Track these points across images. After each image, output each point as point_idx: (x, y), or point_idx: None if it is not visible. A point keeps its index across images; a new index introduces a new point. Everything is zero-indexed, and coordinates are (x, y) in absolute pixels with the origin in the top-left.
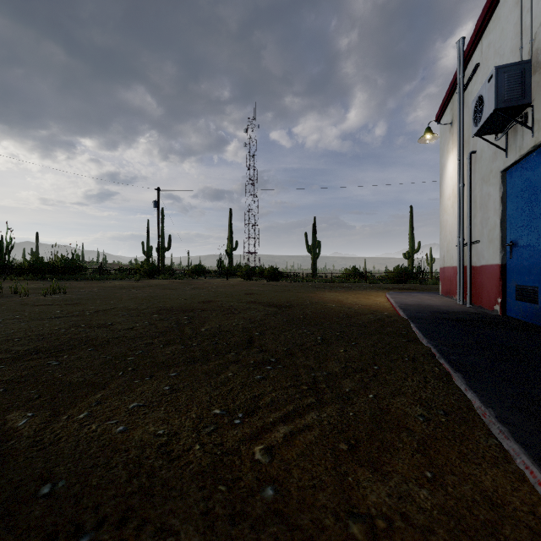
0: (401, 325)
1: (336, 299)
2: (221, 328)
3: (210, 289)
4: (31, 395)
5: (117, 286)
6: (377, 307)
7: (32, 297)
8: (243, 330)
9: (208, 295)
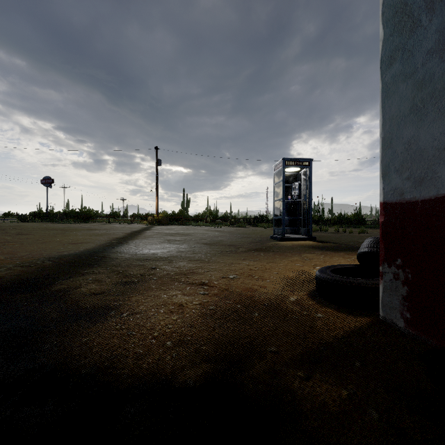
0: None
1: None
2: None
3: None
4: None
5: None
6: None
7: (355, 234)
8: None
9: None
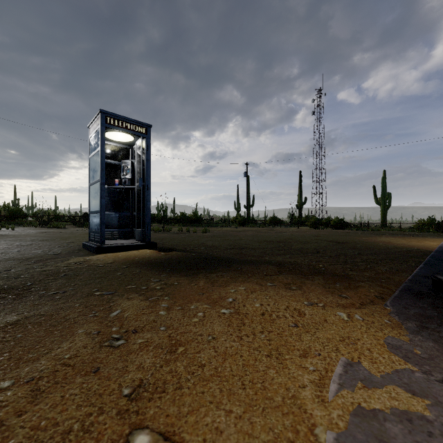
0: (422, 253)
1: (386, 241)
2: (302, 247)
3: (288, 233)
4: (246, 256)
5: (228, 230)
6: (421, 247)
7: (199, 234)
8: (314, 249)
9: (288, 236)
